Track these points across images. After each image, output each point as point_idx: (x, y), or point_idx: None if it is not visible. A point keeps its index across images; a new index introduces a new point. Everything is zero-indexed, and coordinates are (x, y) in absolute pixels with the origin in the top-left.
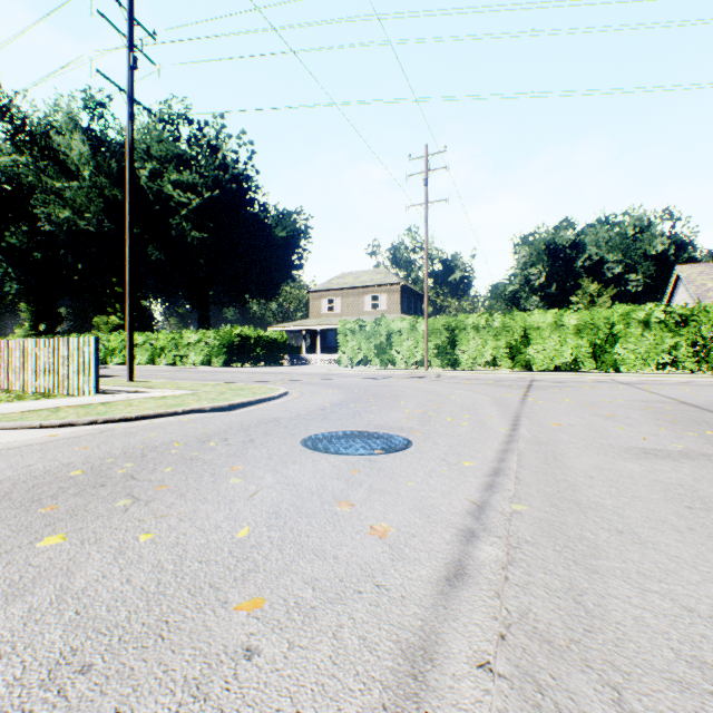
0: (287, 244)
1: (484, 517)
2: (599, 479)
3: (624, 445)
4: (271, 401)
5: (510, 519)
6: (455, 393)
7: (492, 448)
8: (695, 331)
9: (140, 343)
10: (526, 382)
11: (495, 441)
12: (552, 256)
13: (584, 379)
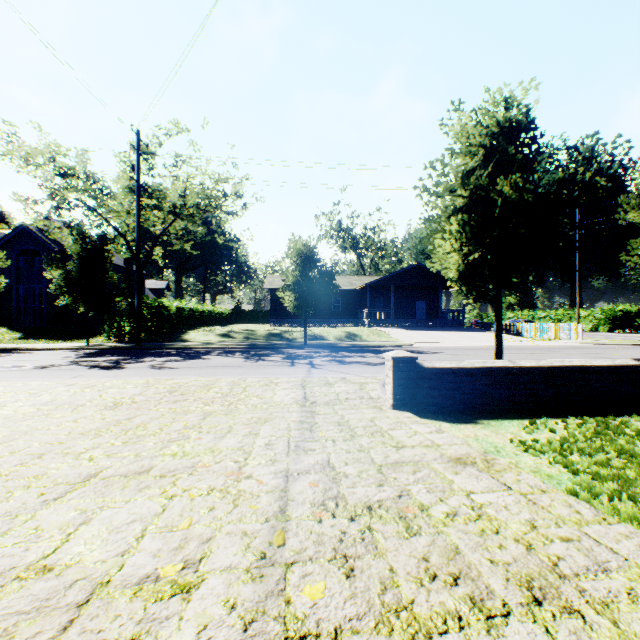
0: None
1: None
2: None
3: None
4: None
5: None
6: None
7: None
8: None
9: (542, 317)
10: None
11: None
12: None
13: None
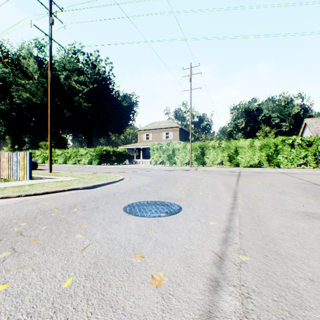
0: (128, 109)
1: (223, 267)
2: (287, 234)
3: (294, 209)
4: (114, 183)
5: (240, 269)
6: (204, 179)
7: (224, 212)
8: (315, 149)
9: (60, 154)
10: (237, 173)
11: (225, 207)
12: (247, 115)
13: (264, 171)
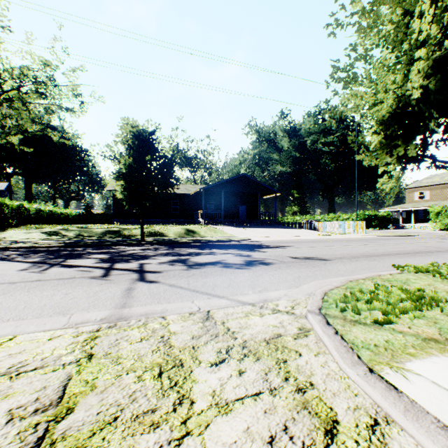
0: None
1: None
2: None
3: None
4: (415, 236)
5: None
6: None
7: None
8: None
9: (319, 219)
10: None
11: None
12: None
13: None
